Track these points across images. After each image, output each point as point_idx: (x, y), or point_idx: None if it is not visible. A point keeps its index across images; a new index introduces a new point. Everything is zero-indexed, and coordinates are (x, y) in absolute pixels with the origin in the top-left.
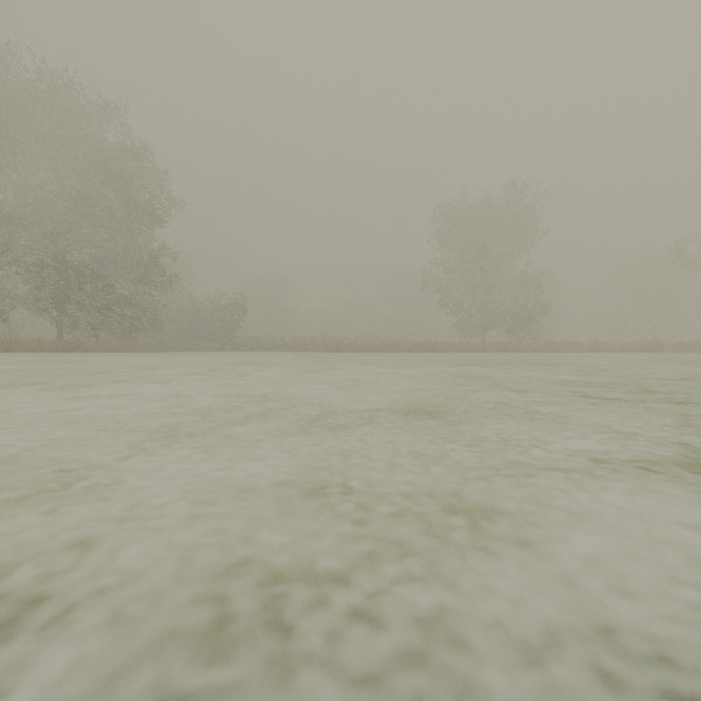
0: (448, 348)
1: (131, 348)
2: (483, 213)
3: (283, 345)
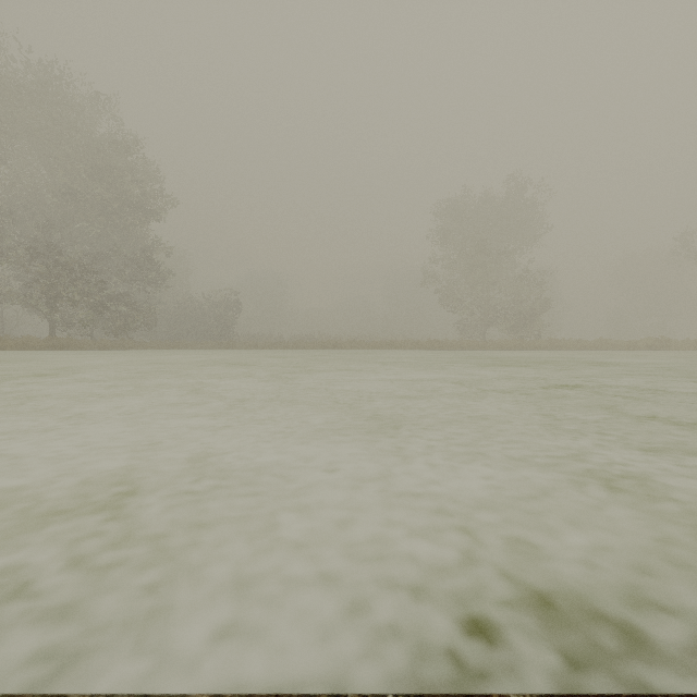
0: (449, 346)
1: (125, 346)
2: (484, 208)
3: (280, 343)
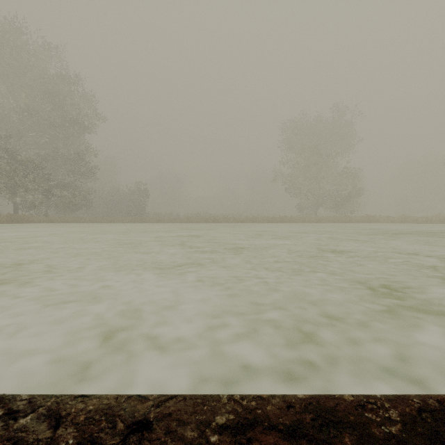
0: (294, 221)
1: (66, 221)
2: (316, 126)
3: (176, 218)
